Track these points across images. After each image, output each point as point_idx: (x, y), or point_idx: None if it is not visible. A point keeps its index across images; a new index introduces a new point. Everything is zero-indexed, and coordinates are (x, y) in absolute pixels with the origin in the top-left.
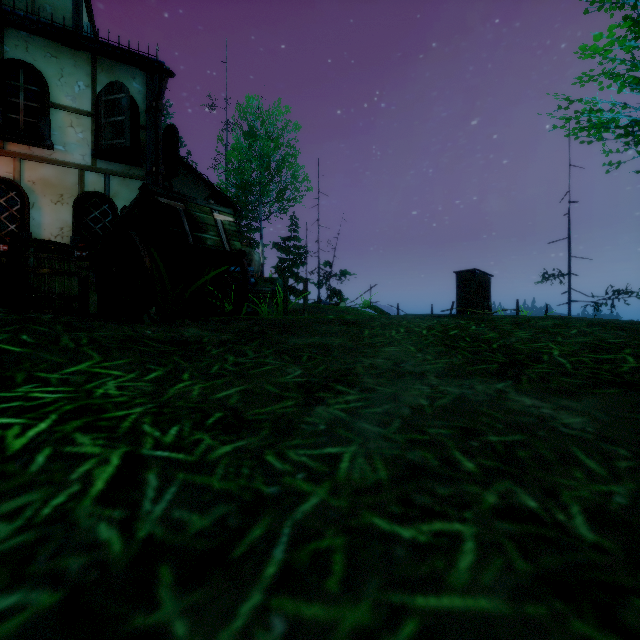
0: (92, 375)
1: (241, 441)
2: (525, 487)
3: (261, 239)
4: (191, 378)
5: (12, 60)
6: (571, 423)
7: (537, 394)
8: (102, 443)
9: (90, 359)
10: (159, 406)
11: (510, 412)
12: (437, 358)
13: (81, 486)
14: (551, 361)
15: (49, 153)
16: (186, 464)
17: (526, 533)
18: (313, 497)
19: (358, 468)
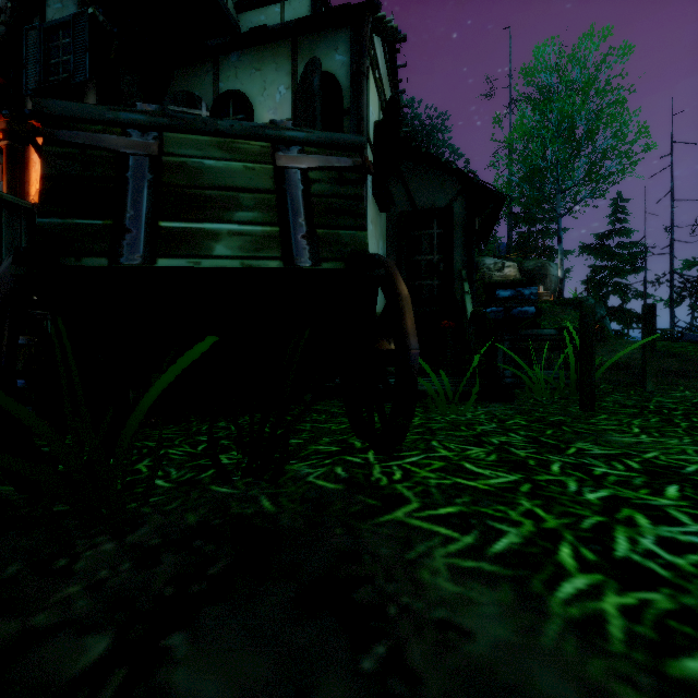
0: None
1: None
2: None
3: (559, 243)
4: None
5: (223, 94)
6: None
7: None
8: None
9: None
10: None
11: None
12: None
13: None
14: None
15: None
16: None
17: None
18: None
19: None
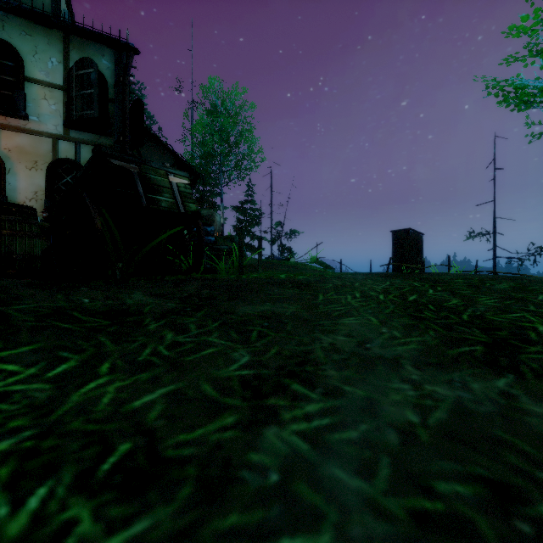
0: None
1: (142, 519)
2: None
3: (222, 202)
4: (110, 371)
5: None
6: None
7: None
8: None
9: None
10: (40, 434)
11: (542, 440)
12: (406, 335)
13: None
14: None
15: (24, 123)
16: None
17: None
18: None
19: None
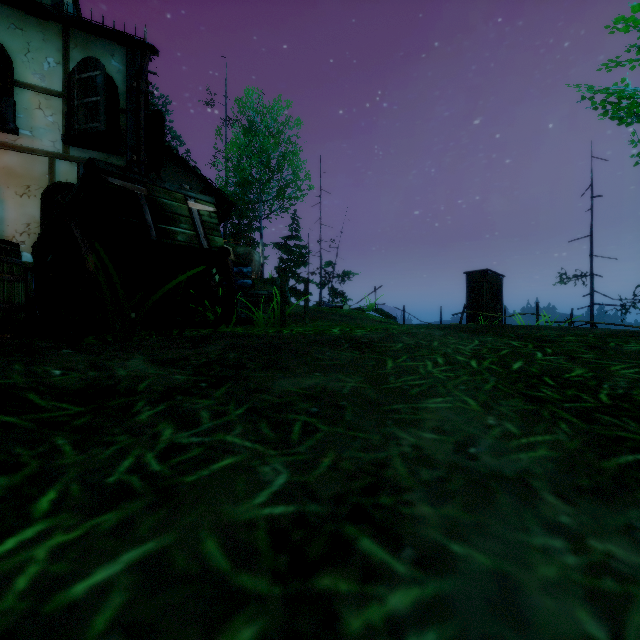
0: None
1: None
2: None
3: (261, 238)
4: (53, 508)
5: None
6: None
7: None
8: None
9: None
10: None
11: None
12: (527, 430)
13: None
14: None
15: (13, 138)
16: None
17: None
18: None
19: None
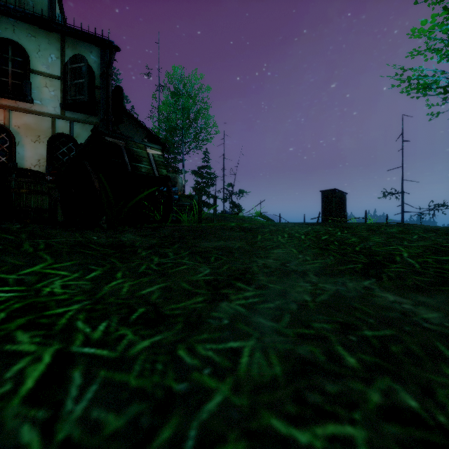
0: (43, 275)
1: (158, 335)
2: (403, 384)
3: (183, 168)
4: (123, 276)
5: (3, 39)
6: (430, 318)
7: (397, 291)
8: (38, 341)
9: (44, 261)
10: (93, 303)
11: (378, 307)
12: (314, 259)
13: (13, 385)
14: (403, 262)
15: (30, 106)
16: (108, 361)
17: (413, 438)
18: (217, 394)
19: (256, 363)
